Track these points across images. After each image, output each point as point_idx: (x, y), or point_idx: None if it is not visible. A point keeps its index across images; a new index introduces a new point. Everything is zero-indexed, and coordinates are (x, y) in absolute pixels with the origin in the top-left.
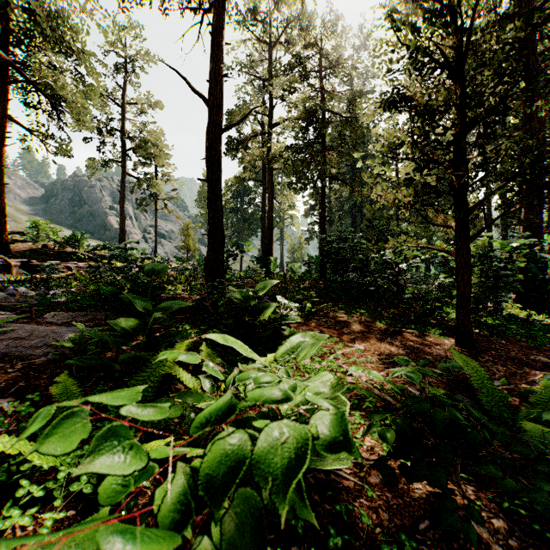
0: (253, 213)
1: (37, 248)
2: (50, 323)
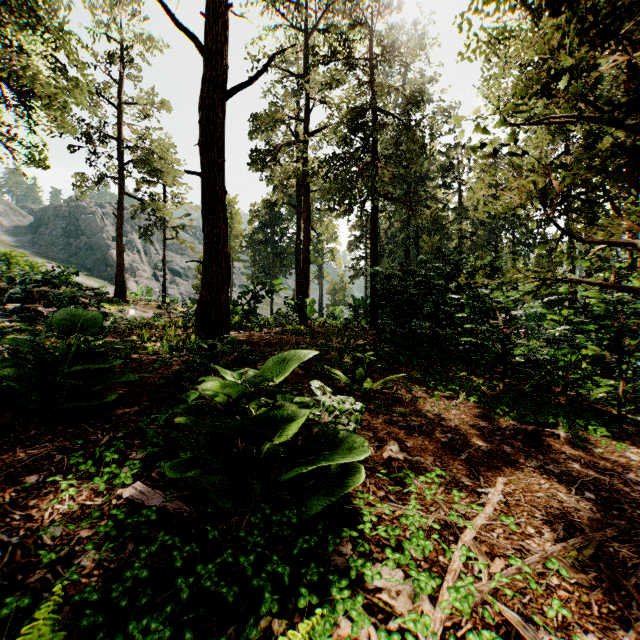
0: (287, 246)
1: (6, 287)
2: None
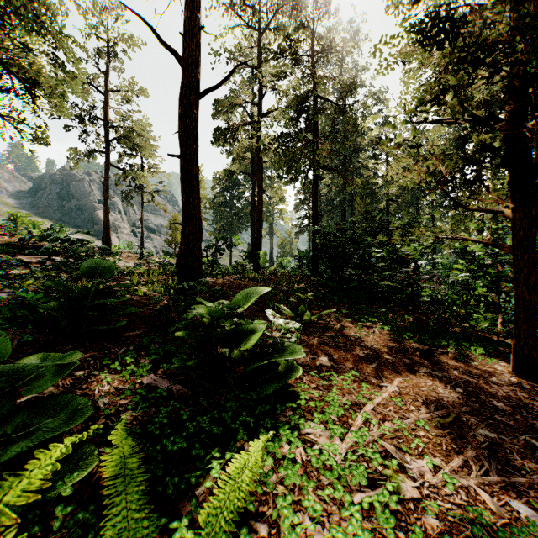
0: (243, 207)
1: (14, 242)
2: None
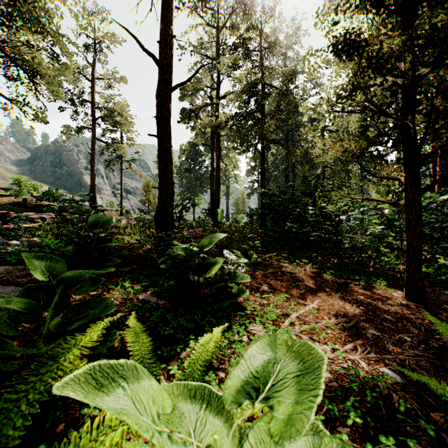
0: (204, 173)
1: (18, 202)
2: None
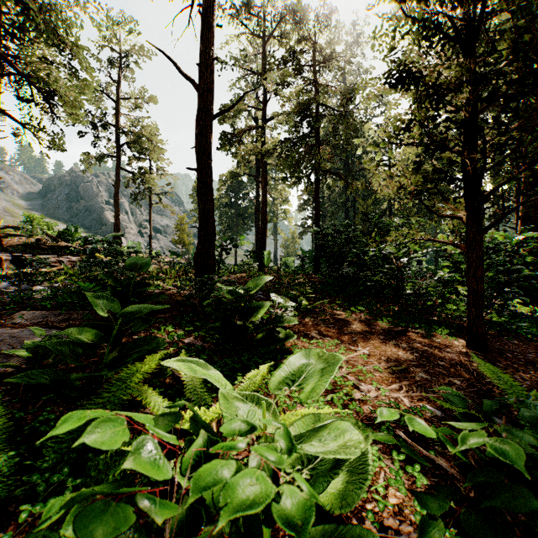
0: (247, 208)
1: (31, 242)
2: (17, 324)
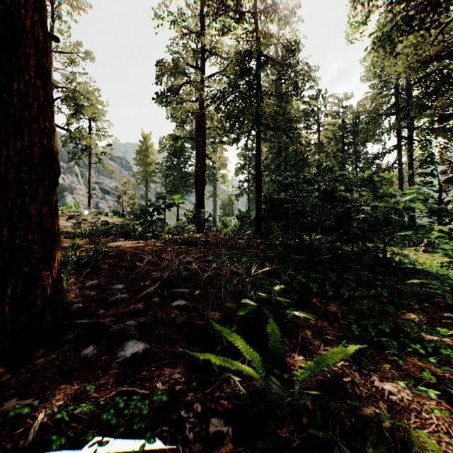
0: (189, 172)
1: None
2: None
